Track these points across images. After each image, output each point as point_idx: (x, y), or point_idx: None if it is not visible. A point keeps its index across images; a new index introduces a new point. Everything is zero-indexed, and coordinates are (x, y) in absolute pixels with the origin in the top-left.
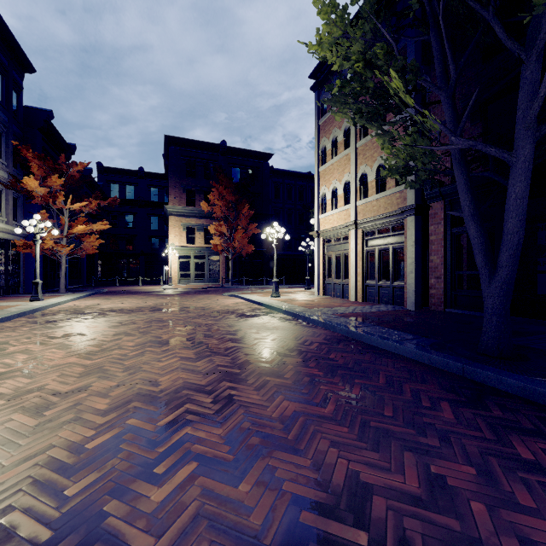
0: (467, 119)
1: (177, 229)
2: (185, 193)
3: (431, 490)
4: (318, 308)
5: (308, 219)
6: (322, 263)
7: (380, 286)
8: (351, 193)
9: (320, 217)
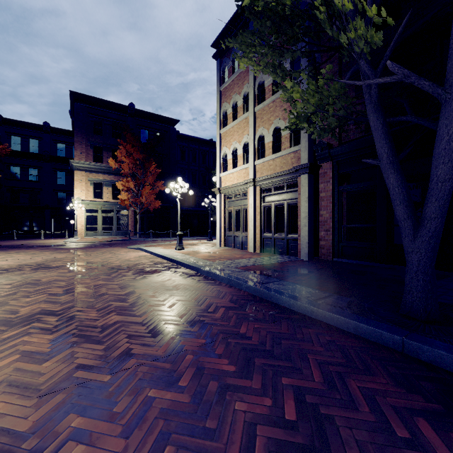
0: (352, 90)
1: (84, 183)
2: (92, 149)
3: None
4: (221, 260)
5: (210, 179)
6: (223, 217)
7: (276, 238)
8: (250, 153)
9: (221, 175)
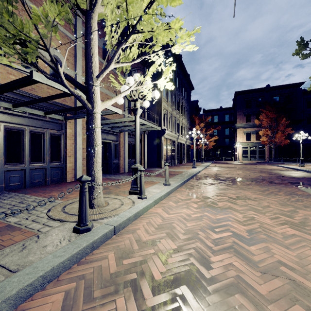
0: None
1: (241, 134)
2: (245, 116)
3: None
4: None
5: None
6: None
7: None
8: None
9: None
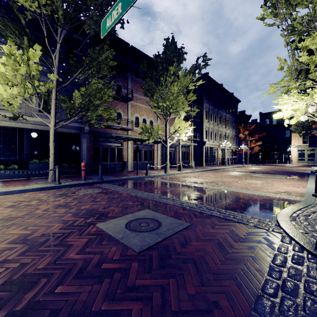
0: None
1: (296, 137)
2: None
3: (277, 173)
4: None
5: None
6: None
7: None
8: None
9: None
